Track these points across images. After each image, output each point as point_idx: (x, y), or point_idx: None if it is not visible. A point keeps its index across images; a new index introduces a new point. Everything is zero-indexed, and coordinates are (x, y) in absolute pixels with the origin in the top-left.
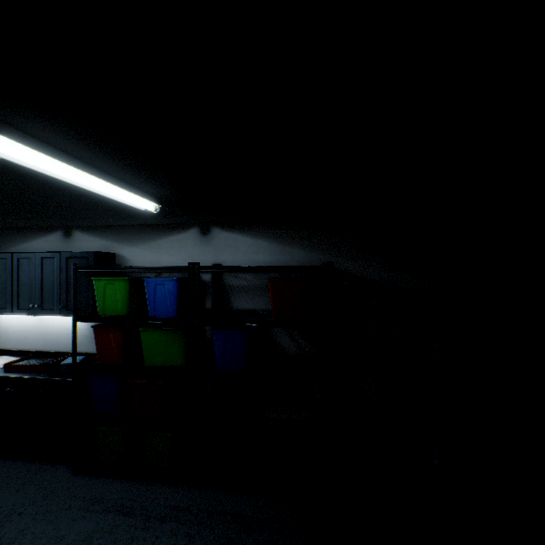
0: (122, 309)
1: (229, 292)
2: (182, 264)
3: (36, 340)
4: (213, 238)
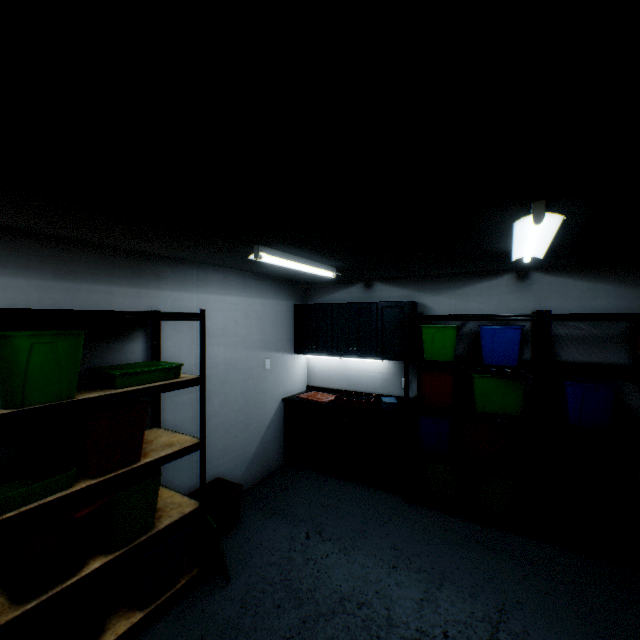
0: (448, 355)
1: (554, 342)
2: (492, 312)
3: (338, 379)
4: (532, 283)
